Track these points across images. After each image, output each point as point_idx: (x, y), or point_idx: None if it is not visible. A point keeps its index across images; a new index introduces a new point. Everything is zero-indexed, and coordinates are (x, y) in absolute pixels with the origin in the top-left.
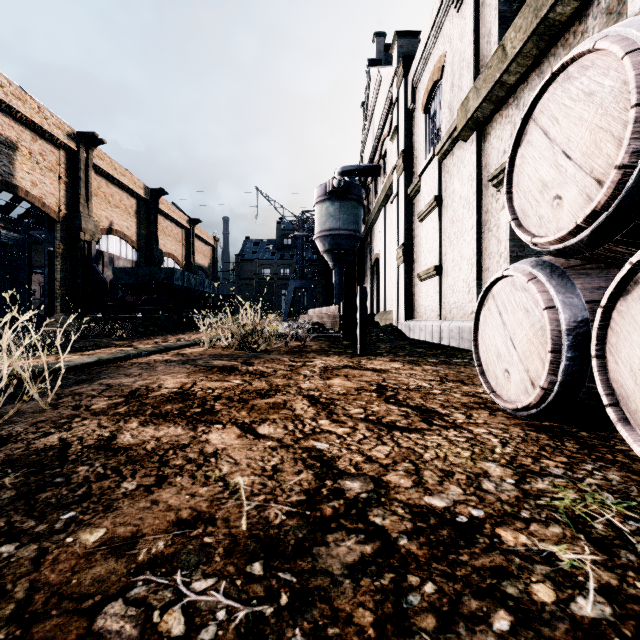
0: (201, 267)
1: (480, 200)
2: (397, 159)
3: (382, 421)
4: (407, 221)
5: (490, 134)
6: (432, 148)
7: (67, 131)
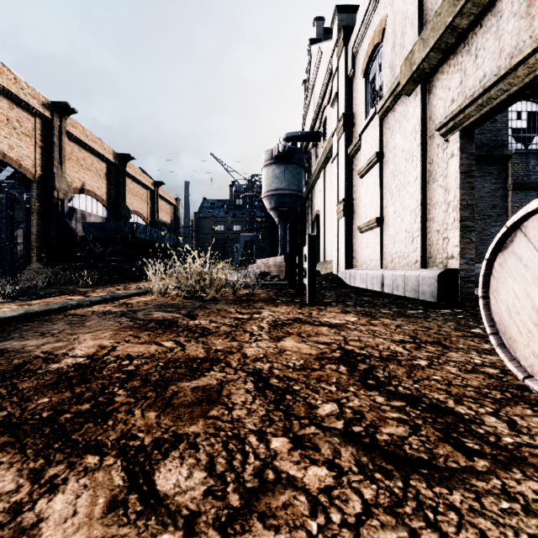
0: (164, 223)
1: (424, 151)
2: (338, 122)
3: (378, 441)
4: (347, 178)
5: (436, 85)
6: (372, 109)
7: (42, 101)
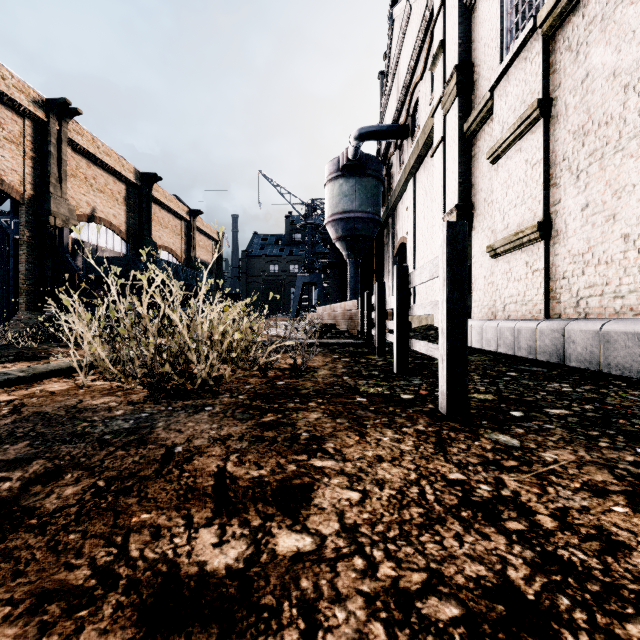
0: (203, 263)
1: None
2: (445, 85)
3: None
4: (462, 172)
5: None
6: (514, 41)
7: (33, 97)
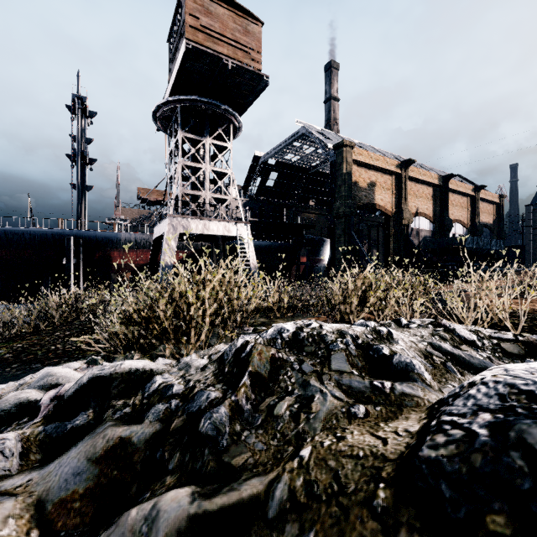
0: (485, 225)
1: None
2: None
3: None
4: None
5: None
6: None
7: (395, 164)
